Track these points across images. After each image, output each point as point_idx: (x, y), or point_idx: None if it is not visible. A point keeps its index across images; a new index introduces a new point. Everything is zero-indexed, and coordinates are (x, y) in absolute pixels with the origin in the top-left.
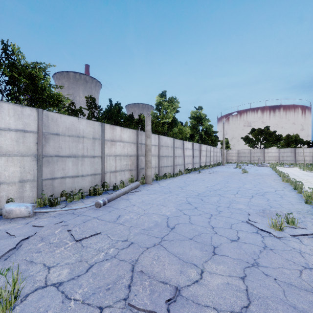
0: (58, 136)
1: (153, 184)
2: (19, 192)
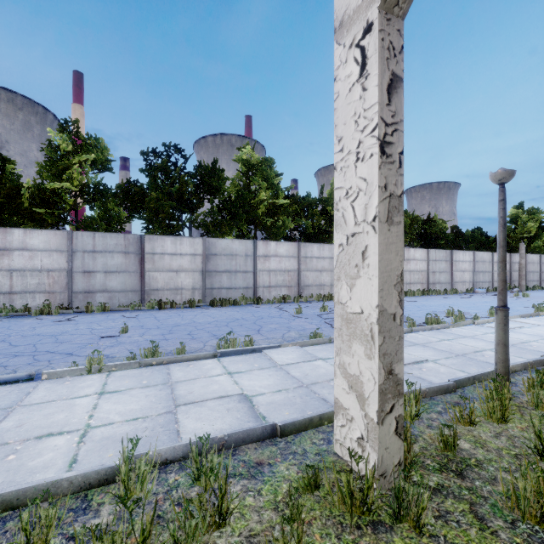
0: (477, 262)
1: (527, 291)
2: (469, 286)
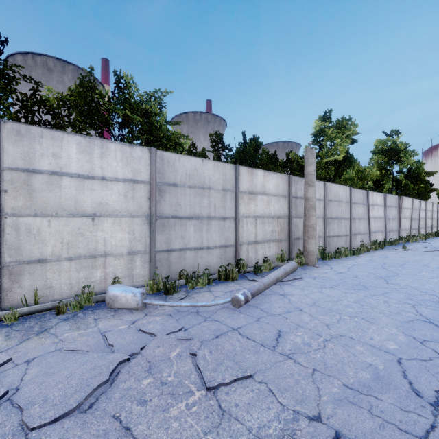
0: (176, 187)
1: (319, 266)
2: (128, 269)
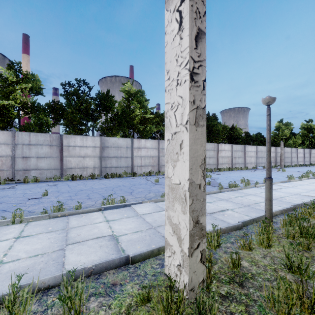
0: (258, 152)
1: (284, 168)
2: (254, 165)
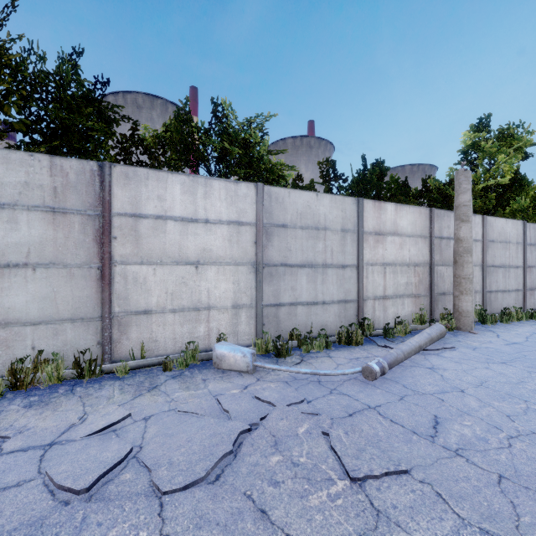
0: (285, 229)
1: (478, 332)
2: (232, 325)
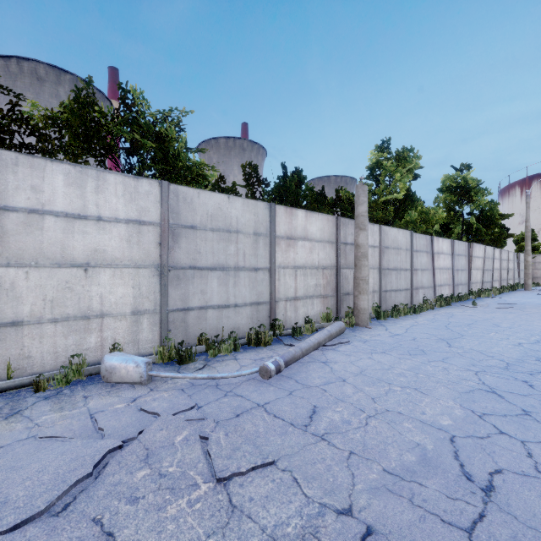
0: (194, 230)
1: (372, 327)
2: (132, 333)
